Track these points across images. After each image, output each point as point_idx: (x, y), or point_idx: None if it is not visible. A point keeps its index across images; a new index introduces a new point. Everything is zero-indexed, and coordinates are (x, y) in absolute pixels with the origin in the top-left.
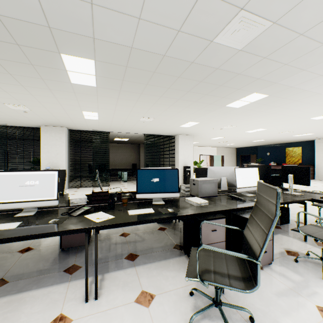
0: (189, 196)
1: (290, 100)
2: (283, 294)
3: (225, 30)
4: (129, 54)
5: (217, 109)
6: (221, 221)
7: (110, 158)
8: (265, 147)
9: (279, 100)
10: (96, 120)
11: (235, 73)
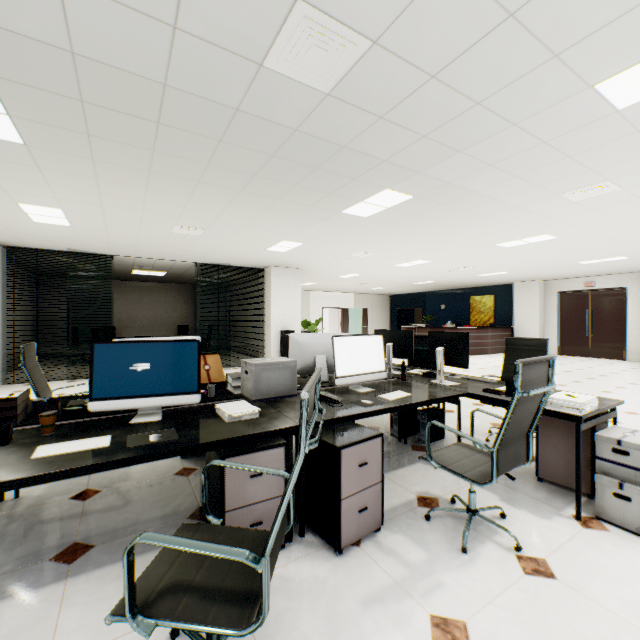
0: (238, 398)
1: (454, 209)
2: (377, 600)
3: (281, 42)
4: (75, 70)
5: (328, 217)
6: (276, 453)
7: (126, 314)
8: (438, 294)
9: (435, 207)
10: (66, 228)
11: (337, 144)
